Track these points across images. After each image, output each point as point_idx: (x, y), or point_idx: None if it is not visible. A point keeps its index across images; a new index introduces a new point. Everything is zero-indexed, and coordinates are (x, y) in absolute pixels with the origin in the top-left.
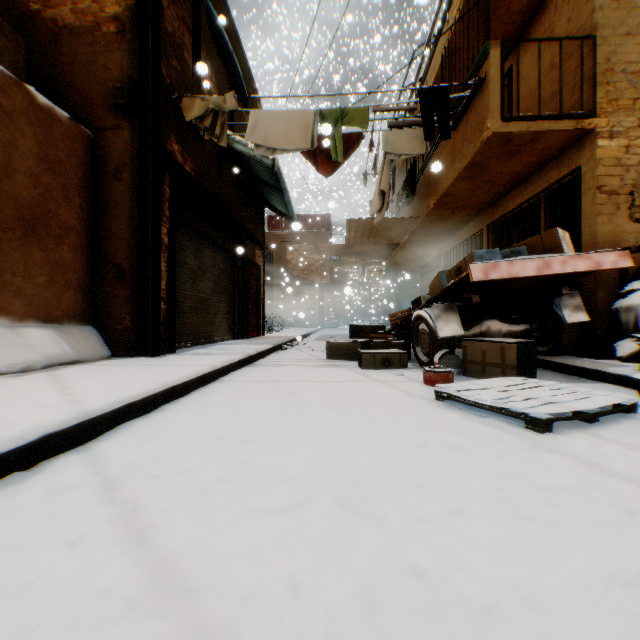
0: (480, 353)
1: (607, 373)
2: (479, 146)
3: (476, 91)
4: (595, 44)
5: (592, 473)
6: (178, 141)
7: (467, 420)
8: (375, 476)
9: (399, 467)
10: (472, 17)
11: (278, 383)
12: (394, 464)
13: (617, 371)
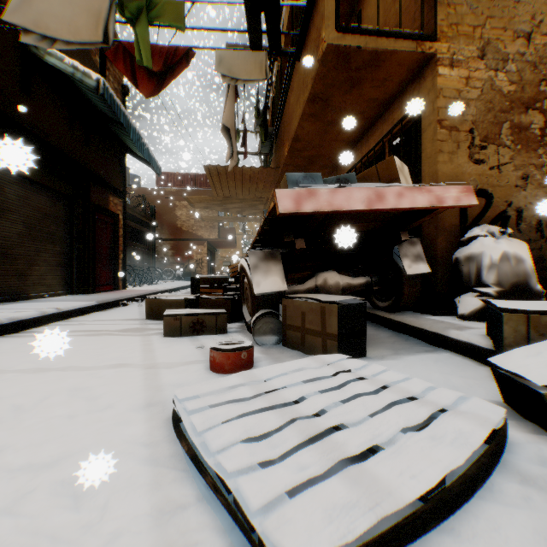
0: (300, 316)
1: (451, 338)
2: (317, 67)
3: (313, 1)
4: None
5: None
6: None
7: (145, 527)
8: None
9: None
10: None
11: None
12: None
13: (463, 337)
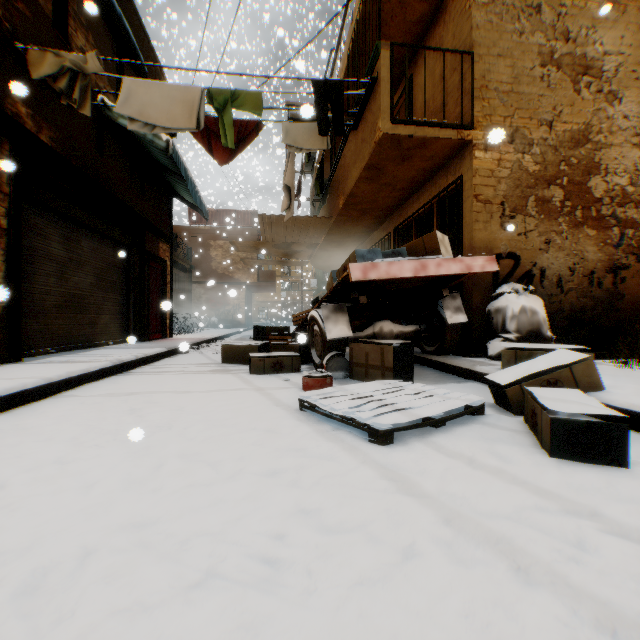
0: (364, 355)
1: (477, 372)
2: (374, 146)
3: (370, 91)
4: (474, 60)
5: (403, 497)
6: (29, 103)
7: (315, 434)
8: (129, 533)
9: (176, 514)
10: (368, 17)
11: (133, 396)
12: (172, 509)
13: (484, 370)
